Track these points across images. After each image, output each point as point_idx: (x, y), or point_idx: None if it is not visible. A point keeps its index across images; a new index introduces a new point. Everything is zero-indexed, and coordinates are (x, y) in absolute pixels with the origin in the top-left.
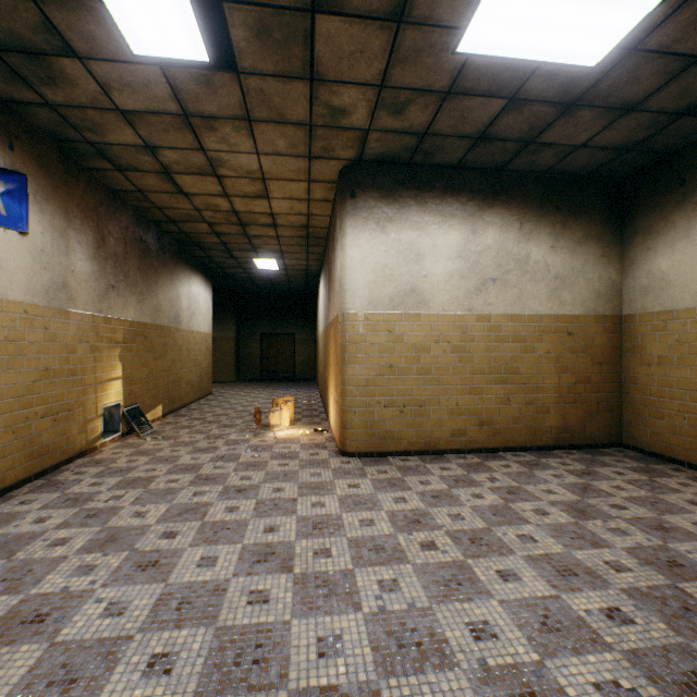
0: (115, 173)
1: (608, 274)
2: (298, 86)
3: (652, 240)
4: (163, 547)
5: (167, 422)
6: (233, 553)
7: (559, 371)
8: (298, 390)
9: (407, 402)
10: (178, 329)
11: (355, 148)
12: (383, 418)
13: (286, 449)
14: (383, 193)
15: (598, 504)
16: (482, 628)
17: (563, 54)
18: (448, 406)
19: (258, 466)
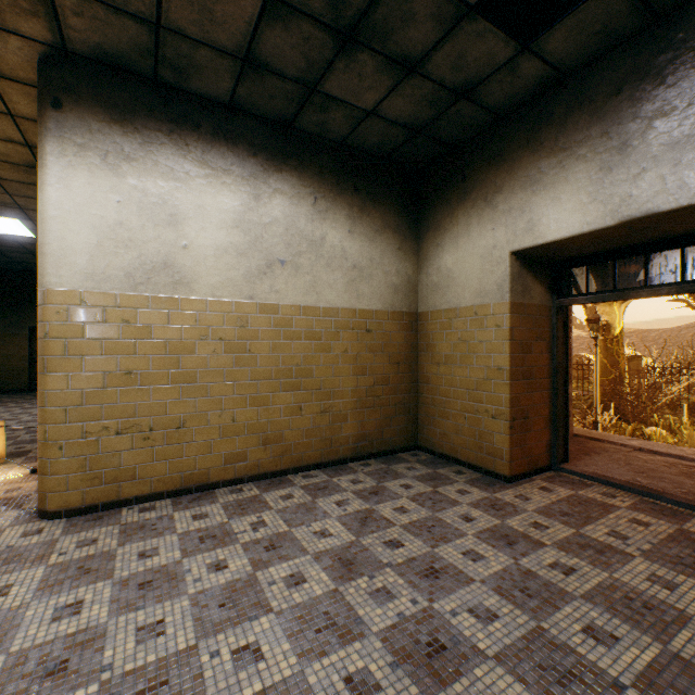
0: None
1: (405, 269)
2: None
3: (441, 236)
4: None
5: None
6: None
7: (357, 373)
8: None
9: (157, 423)
10: None
11: (43, 19)
12: (116, 451)
13: None
14: (116, 115)
15: (373, 545)
16: None
17: None
18: (220, 424)
19: None
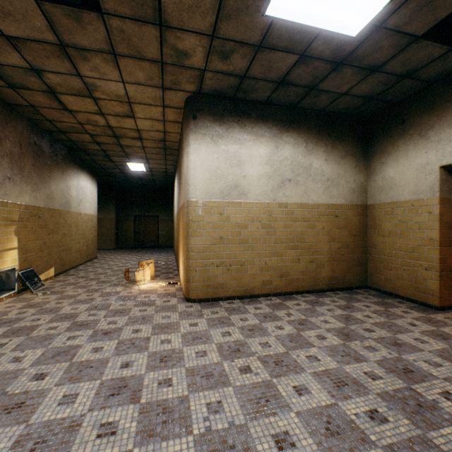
0: (9, 90)
1: (359, 179)
2: (151, 30)
3: (385, 157)
4: (32, 388)
5: (57, 280)
6: (92, 389)
7: (330, 241)
8: (160, 254)
9: (232, 262)
10: (68, 211)
11: (196, 83)
12: (216, 274)
13: (147, 298)
14: (216, 117)
15: (356, 329)
16: (284, 439)
17: (336, 25)
18: (260, 265)
19: (123, 312)
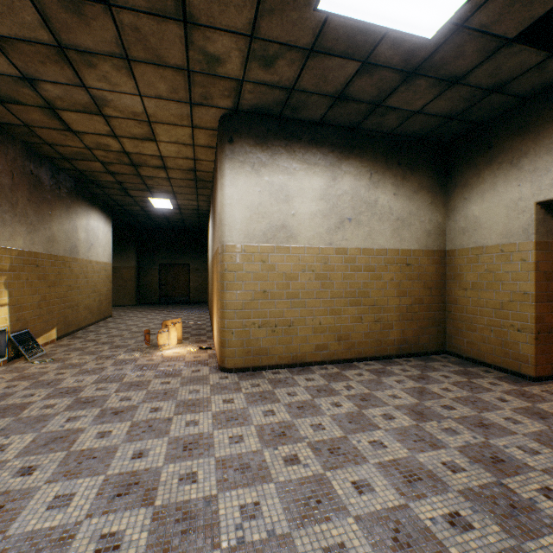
0: None
1: (436, 218)
2: (173, 27)
3: (468, 191)
4: (15, 487)
5: (60, 344)
6: (93, 488)
7: (400, 295)
8: (191, 312)
9: (279, 322)
10: (74, 259)
11: (232, 98)
12: (258, 337)
13: (171, 367)
14: (258, 141)
15: (433, 406)
16: None
17: (407, 24)
18: (312, 325)
19: (141, 386)
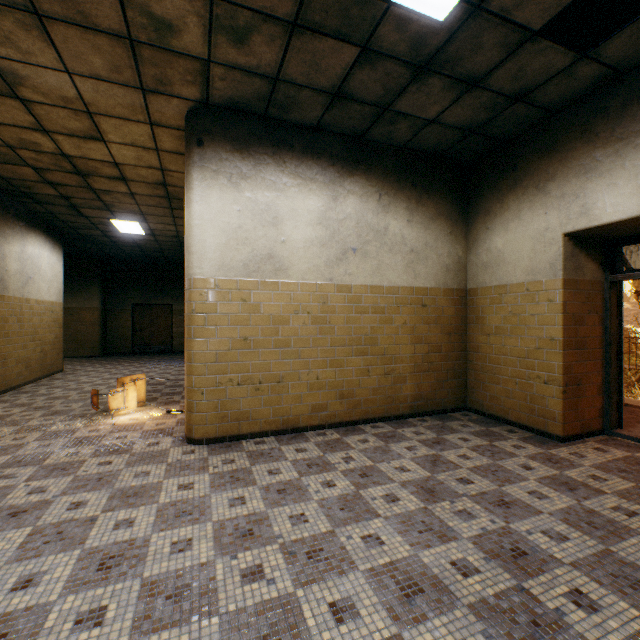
0: None
1: (455, 251)
2: None
3: (491, 220)
4: None
5: None
6: None
7: (414, 342)
8: (171, 363)
9: (264, 378)
10: (0, 296)
11: (198, 85)
12: (237, 397)
13: (121, 439)
14: (237, 145)
15: (447, 480)
16: None
17: None
18: (308, 381)
19: (67, 469)
